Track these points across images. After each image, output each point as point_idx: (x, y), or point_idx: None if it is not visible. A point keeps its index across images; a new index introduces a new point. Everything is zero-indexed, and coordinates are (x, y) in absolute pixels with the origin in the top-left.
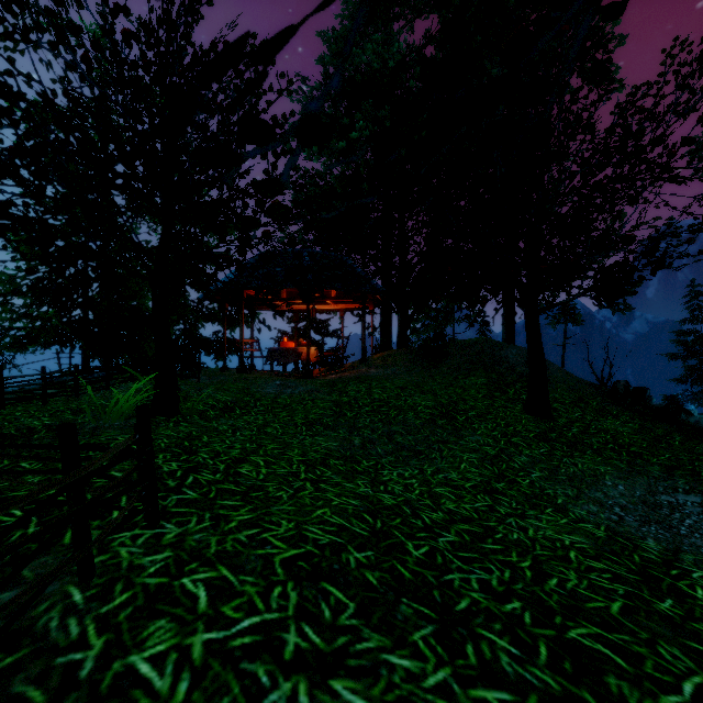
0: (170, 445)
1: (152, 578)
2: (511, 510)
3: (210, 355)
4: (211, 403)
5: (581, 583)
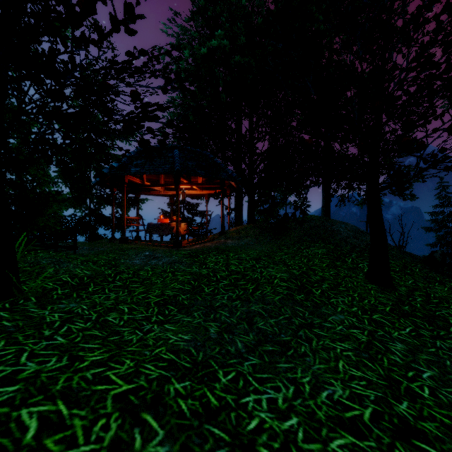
0: None
1: None
2: None
3: (108, 228)
4: (64, 279)
5: None
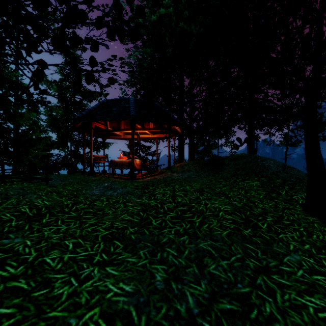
0: None
1: None
2: None
3: None
4: (22, 210)
5: None
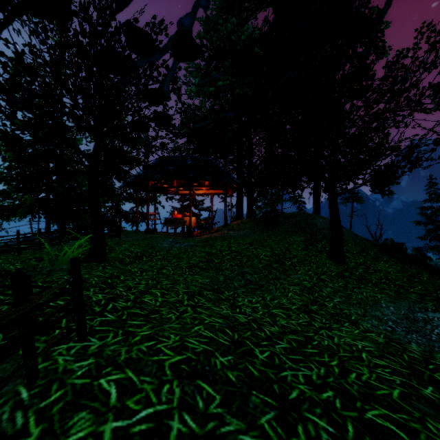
0: (99, 282)
1: (78, 379)
2: (322, 324)
3: (128, 222)
4: (127, 254)
5: (371, 376)
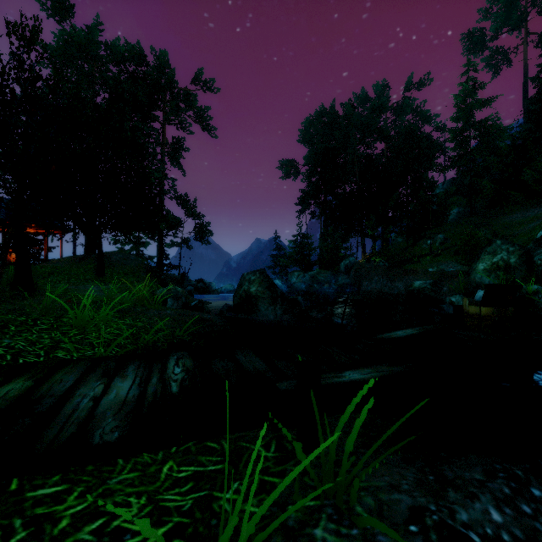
0: None
1: None
2: None
3: None
4: None
5: None
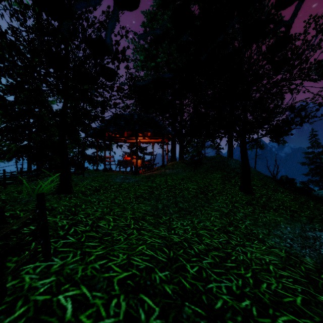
0: (64, 210)
1: (40, 296)
2: (237, 242)
3: (90, 163)
4: (88, 187)
5: (278, 286)
